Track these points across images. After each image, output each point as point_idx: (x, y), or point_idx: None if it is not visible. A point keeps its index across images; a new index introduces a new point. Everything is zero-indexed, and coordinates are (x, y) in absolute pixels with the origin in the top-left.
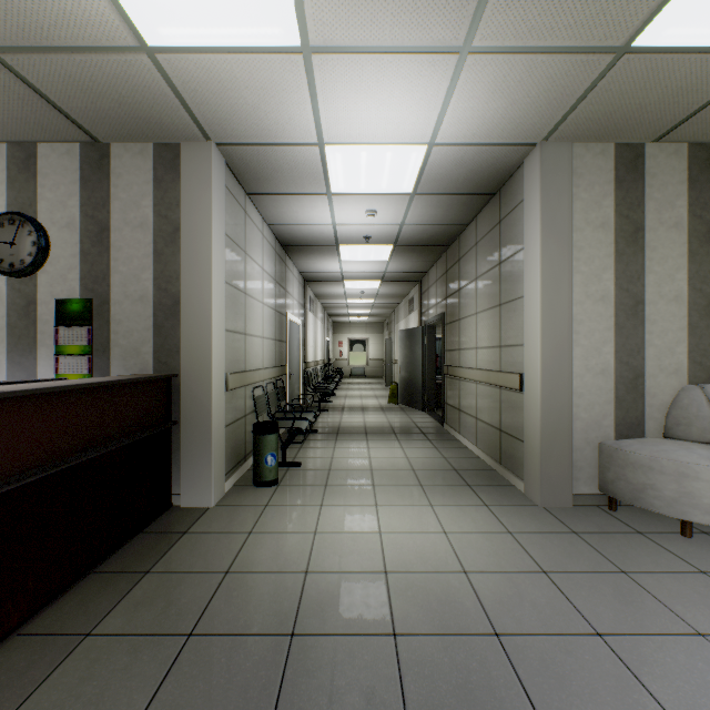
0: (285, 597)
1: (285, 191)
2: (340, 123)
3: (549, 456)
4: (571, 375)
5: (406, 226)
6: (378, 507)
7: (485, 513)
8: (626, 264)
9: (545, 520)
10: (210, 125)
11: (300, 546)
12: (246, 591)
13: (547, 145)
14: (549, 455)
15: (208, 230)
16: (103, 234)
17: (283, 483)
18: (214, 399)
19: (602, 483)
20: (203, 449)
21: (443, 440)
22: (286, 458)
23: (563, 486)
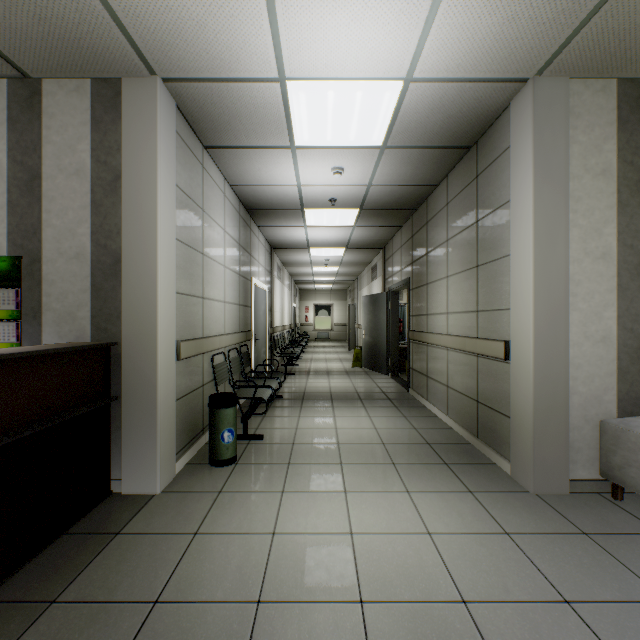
0: None
1: (245, 143)
2: (303, 49)
3: (543, 436)
4: (568, 343)
5: (373, 187)
6: (348, 495)
7: (471, 503)
8: (630, 217)
9: (544, 514)
10: (151, 52)
11: (253, 555)
12: (175, 639)
13: (541, 81)
14: (543, 435)
15: (152, 177)
16: (34, 183)
17: (242, 460)
18: (160, 371)
19: (606, 467)
20: (147, 428)
21: (410, 408)
22: (248, 429)
23: (558, 470)
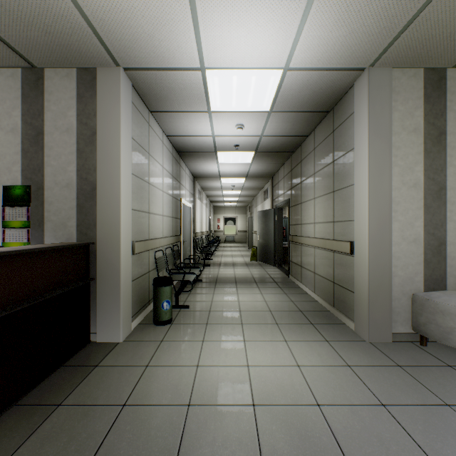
0: (170, 431)
1: (177, 109)
2: (216, 50)
3: (375, 304)
4: (391, 243)
5: (264, 137)
6: (246, 343)
7: (327, 348)
8: (432, 159)
9: (374, 355)
10: (117, 52)
11: (185, 379)
12: (138, 425)
13: (373, 70)
14: (375, 303)
15: (117, 133)
16: (39, 137)
17: (175, 322)
18: (122, 261)
19: (416, 324)
20: (114, 299)
21: (290, 288)
22: (179, 302)
23: (385, 327)
